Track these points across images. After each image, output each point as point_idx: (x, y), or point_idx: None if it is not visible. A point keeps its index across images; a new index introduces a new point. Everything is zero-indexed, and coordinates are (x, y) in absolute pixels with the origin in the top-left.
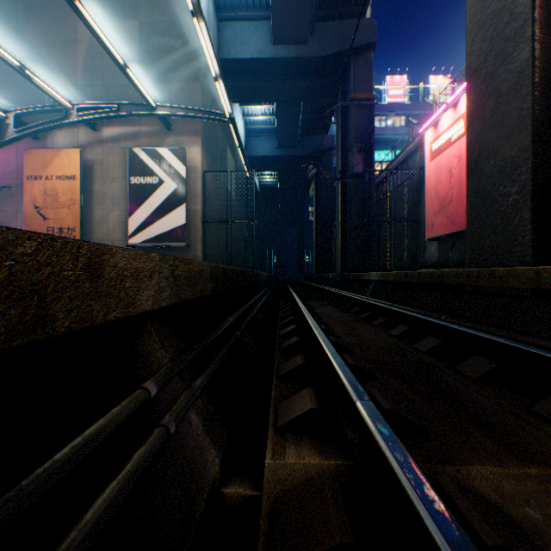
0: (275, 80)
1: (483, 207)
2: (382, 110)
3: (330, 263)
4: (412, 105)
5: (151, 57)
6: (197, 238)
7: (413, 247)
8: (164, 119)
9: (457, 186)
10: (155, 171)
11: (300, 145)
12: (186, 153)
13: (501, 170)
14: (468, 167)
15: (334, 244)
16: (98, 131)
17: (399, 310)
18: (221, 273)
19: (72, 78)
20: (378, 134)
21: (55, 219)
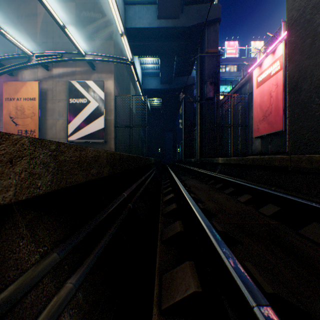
0: (160, 41)
1: (302, 113)
2: (223, 62)
3: (192, 153)
4: (241, 59)
5: (82, 25)
6: (111, 137)
7: (244, 142)
8: (90, 63)
9: (275, 103)
10: (85, 95)
11: (174, 82)
12: (104, 84)
13: (317, 86)
14: (290, 87)
15: (194, 141)
16: (50, 70)
17: (243, 183)
18: (118, 158)
19: (34, 38)
20: (220, 76)
21: (23, 125)
